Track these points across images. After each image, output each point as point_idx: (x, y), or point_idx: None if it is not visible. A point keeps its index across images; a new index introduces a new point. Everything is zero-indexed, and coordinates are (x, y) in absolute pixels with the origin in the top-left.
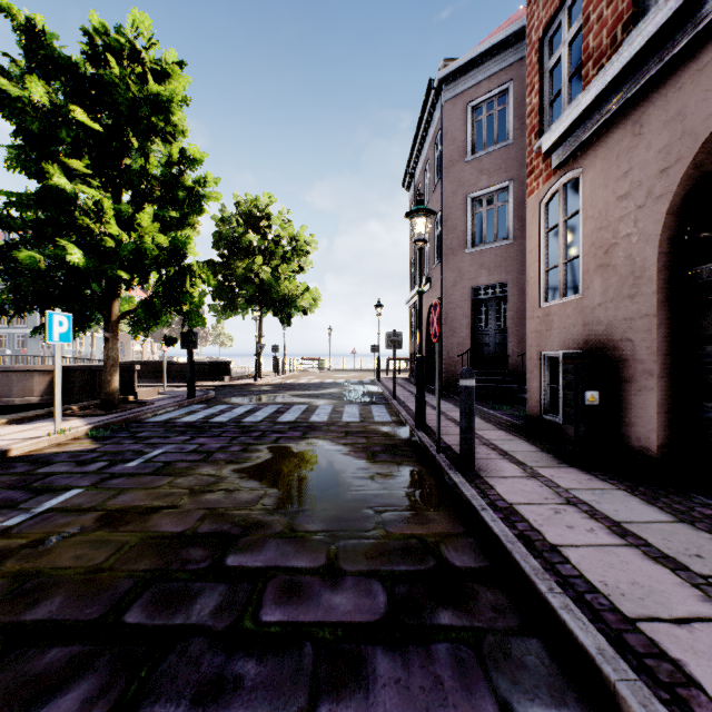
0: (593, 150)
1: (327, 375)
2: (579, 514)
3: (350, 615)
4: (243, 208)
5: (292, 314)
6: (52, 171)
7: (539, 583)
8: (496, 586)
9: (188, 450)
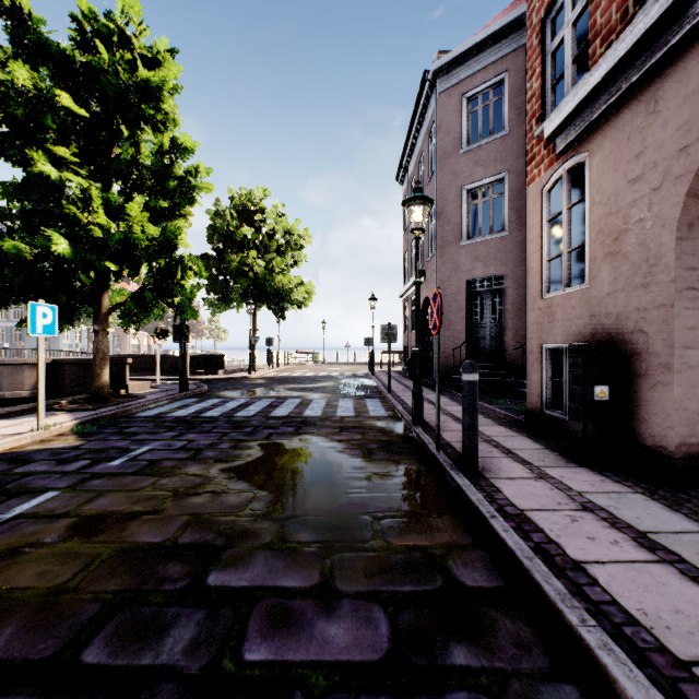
0: (601, 132)
1: (321, 368)
2: (598, 522)
3: (348, 652)
4: (237, 202)
5: (286, 307)
6: (37, 158)
7: (567, 612)
8: (515, 613)
9: (176, 447)
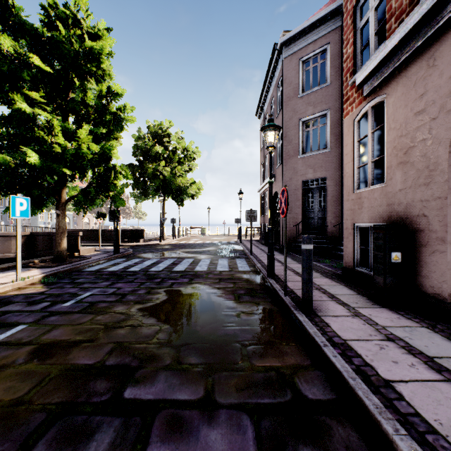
0: (395, 81)
1: (207, 238)
2: (398, 350)
3: None
4: (152, 130)
5: (184, 198)
6: (17, 99)
7: (384, 423)
8: (345, 421)
9: (109, 292)
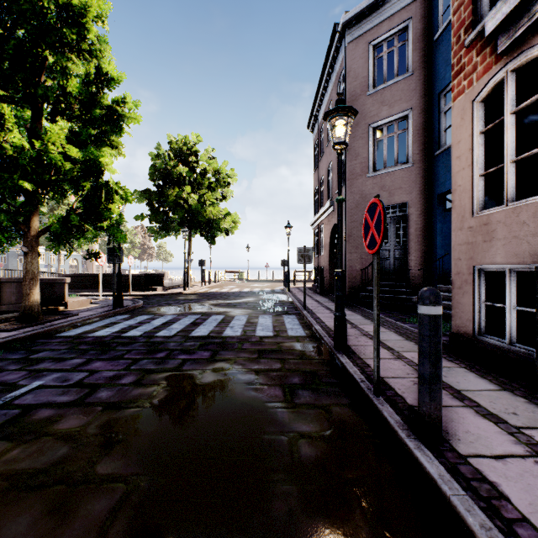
0: None
1: (245, 285)
2: None
3: None
4: (174, 146)
5: (216, 234)
6: None
7: None
8: None
9: (71, 382)
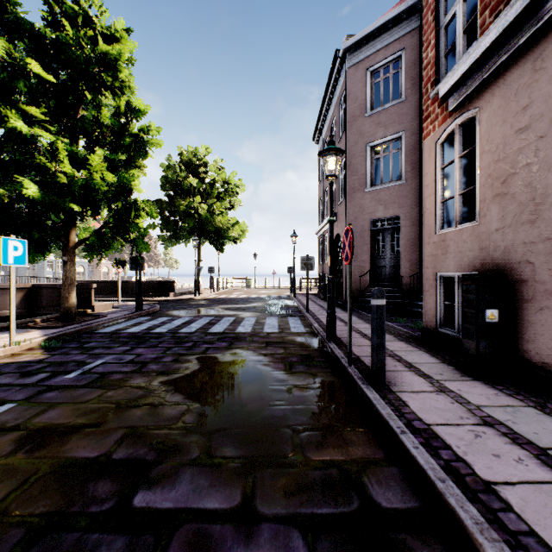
0: (490, 90)
1: (253, 291)
2: (500, 438)
3: None
4: (185, 157)
5: (224, 242)
6: (11, 116)
7: (488, 547)
8: (432, 540)
9: (125, 360)
